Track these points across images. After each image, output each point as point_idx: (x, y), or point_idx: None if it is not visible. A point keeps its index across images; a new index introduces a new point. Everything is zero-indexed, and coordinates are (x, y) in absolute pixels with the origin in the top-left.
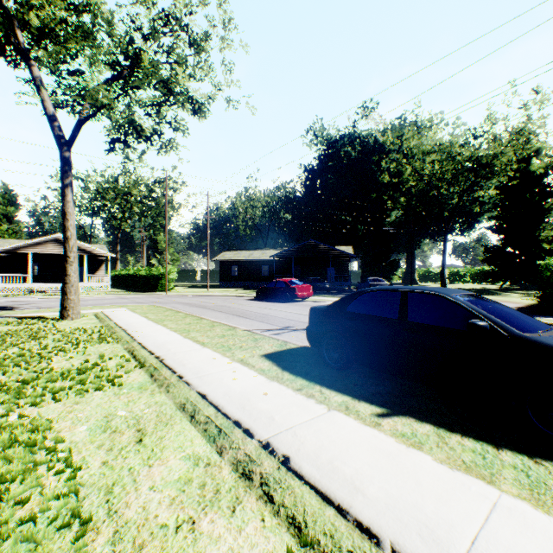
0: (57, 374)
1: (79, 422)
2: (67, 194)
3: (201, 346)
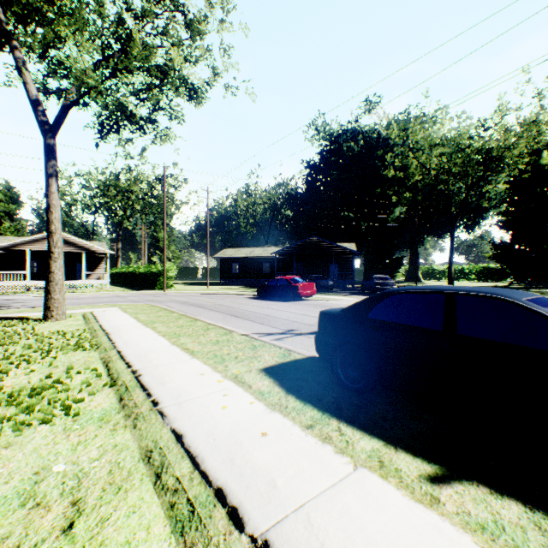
0: (3, 396)
1: None
2: (51, 185)
3: (190, 356)
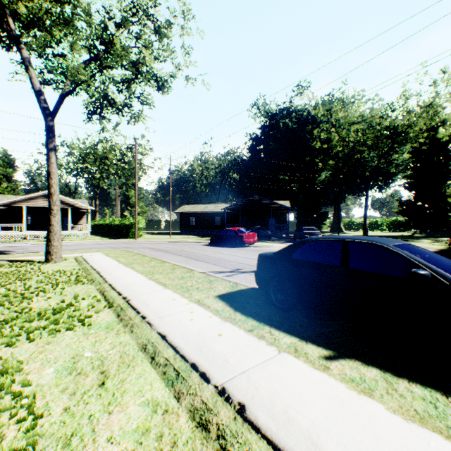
0: (34, 314)
1: (47, 363)
2: (51, 157)
3: (163, 288)
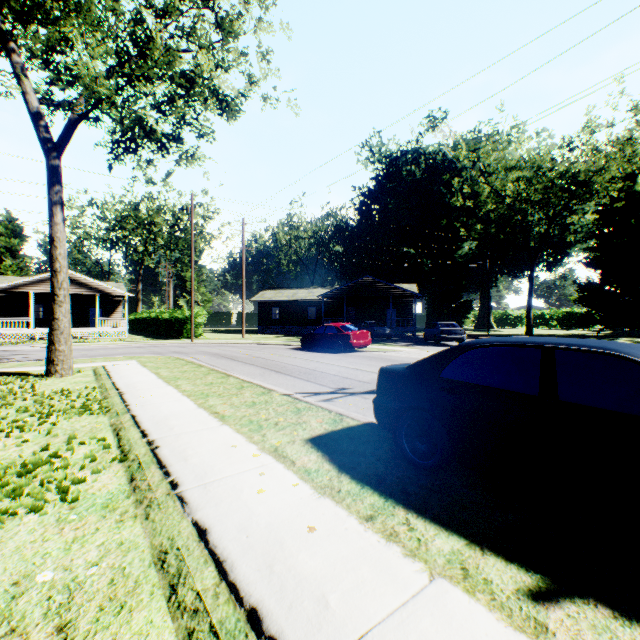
0: None
1: None
2: (56, 214)
3: (219, 423)
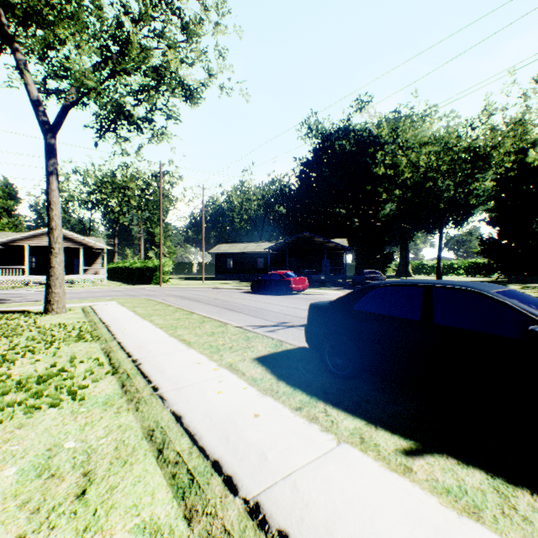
0: (12, 383)
1: (11, 458)
2: (52, 183)
3: (187, 347)
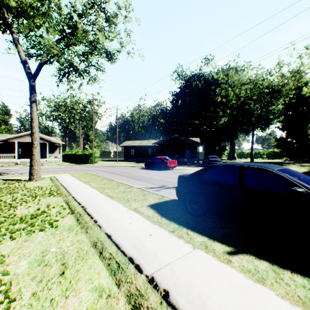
0: (17, 219)
1: (23, 256)
2: (33, 107)
3: (110, 199)
